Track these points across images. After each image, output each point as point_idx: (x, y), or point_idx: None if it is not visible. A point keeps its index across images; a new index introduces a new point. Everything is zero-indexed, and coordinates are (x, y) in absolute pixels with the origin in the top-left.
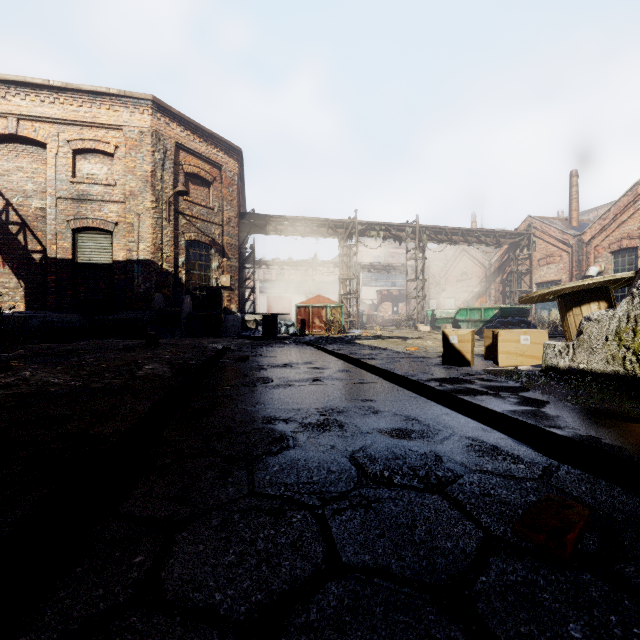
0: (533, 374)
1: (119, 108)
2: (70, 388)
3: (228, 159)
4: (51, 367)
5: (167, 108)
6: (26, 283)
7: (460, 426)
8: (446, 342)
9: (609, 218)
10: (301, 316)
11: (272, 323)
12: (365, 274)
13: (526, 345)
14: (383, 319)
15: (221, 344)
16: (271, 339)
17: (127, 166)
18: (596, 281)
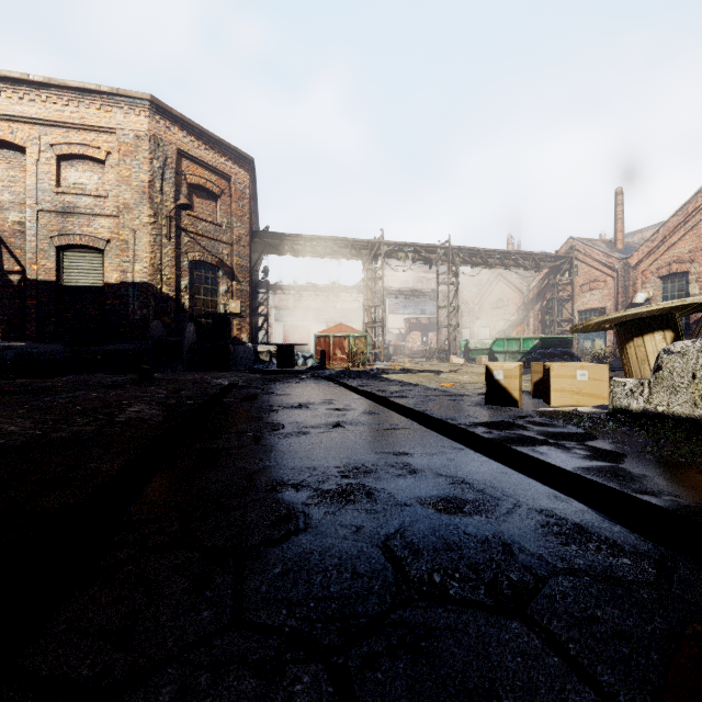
0: (598, 417)
1: (111, 108)
2: (25, 439)
3: (238, 169)
4: (12, 410)
5: (167, 109)
6: (2, 309)
7: (525, 492)
8: (490, 378)
9: (658, 240)
10: (321, 347)
11: (288, 355)
12: (392, 300)
13: (583, 381)
14: (411, 350)
15: (227, 379)
16: (286, 373)
17: (121, 175)
18: (663, 307)
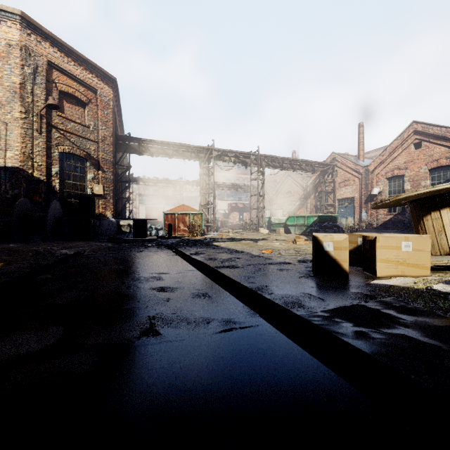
0: None
1: None
2: None
3: (103, 85)
4: None
5: (38, 26)
6: None
7: None
8: (320, 249)
9: (386, 155)
10: (168, 221)
11: (141, 227)
12: (219, 191)
13: (408, 252)
14: (232, 224)
15: (75, 249)
16: (138, 242)
17: None
18: None
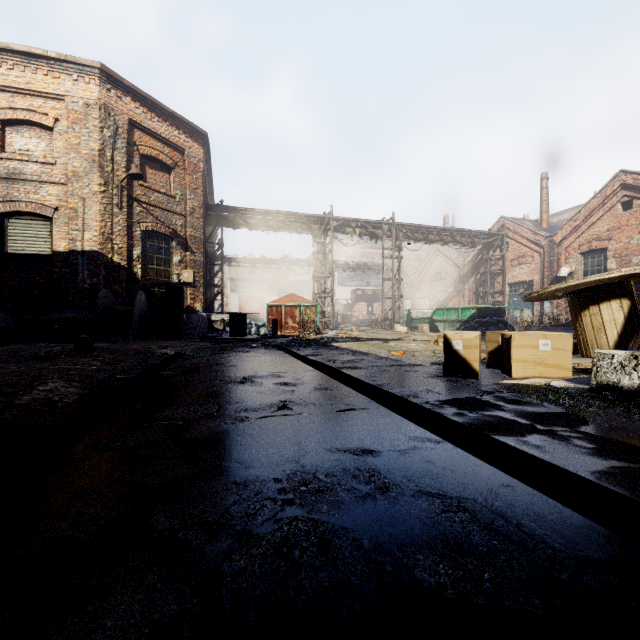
0: (578, 394)
1: (59, 75)
2: None
3: (192, 143)
4: None
5: (118, 79)
6: None
7: (555, 528)
8: (448, 348)
9: (579, 220)
10: (273, 316)
11: (240, 323)
12: (340, 273)
13: (546, 351)
14: (358, 319)
15: (174, 349)
16: (238, 341)
17: (69, 142)
18: (625, 273)
